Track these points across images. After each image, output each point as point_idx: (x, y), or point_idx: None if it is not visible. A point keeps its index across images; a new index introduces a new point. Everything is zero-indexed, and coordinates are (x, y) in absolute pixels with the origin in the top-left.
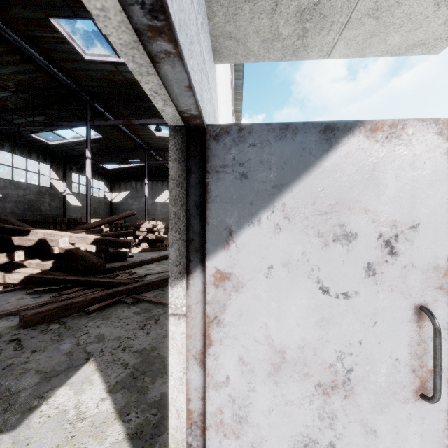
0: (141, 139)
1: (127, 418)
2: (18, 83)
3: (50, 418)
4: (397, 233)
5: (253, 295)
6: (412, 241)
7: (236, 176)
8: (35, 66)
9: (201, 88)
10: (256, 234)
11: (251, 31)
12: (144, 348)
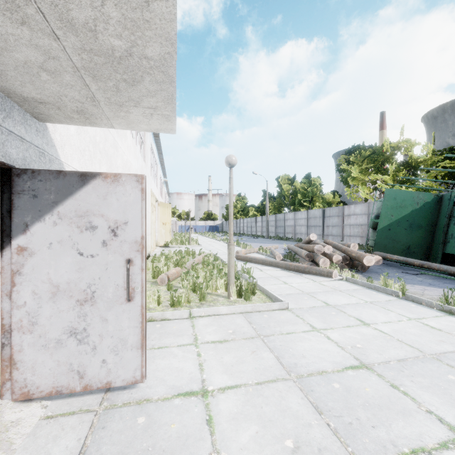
0: None
1: None
2: None
3: None
4: (118, 226)
5: (41, 258)
6: (125, 229)
7: (30, 196)
8: None
9: (5, 150)
10: (43, 226)
11: (53, 114)
12: None
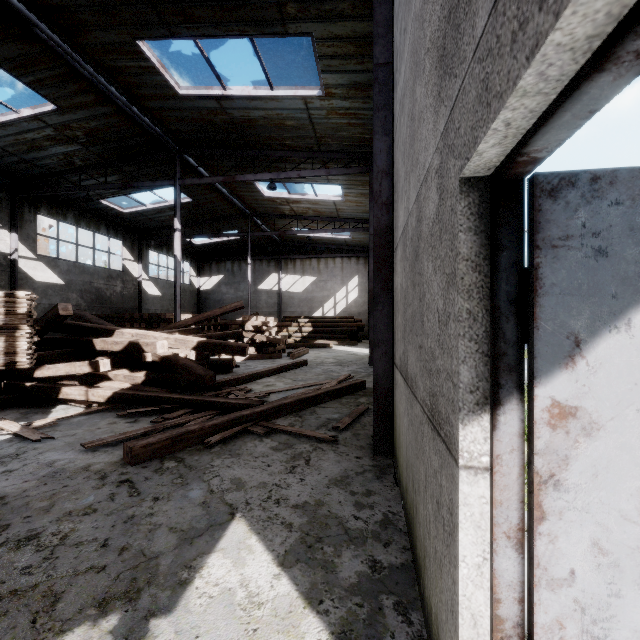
0: (243, 202)
1: (321, 608)
2: (90, 132)
3: (213, 599)
4: None
5: (616, 442)
6: None
7: (586, 252)
8: (112, 108)
9: None
10: (622, 345)
11: None
12: (305, 501)
